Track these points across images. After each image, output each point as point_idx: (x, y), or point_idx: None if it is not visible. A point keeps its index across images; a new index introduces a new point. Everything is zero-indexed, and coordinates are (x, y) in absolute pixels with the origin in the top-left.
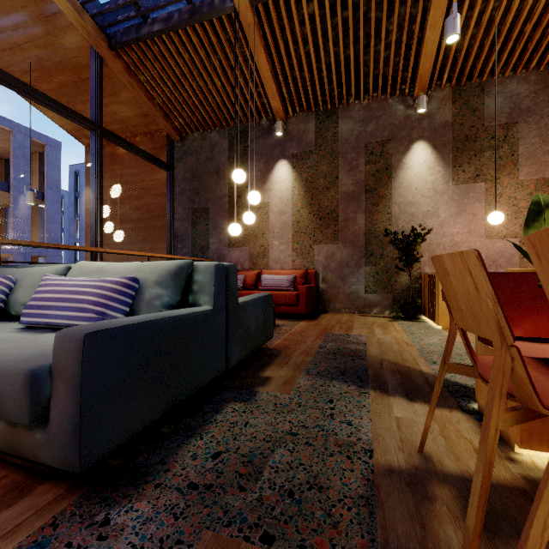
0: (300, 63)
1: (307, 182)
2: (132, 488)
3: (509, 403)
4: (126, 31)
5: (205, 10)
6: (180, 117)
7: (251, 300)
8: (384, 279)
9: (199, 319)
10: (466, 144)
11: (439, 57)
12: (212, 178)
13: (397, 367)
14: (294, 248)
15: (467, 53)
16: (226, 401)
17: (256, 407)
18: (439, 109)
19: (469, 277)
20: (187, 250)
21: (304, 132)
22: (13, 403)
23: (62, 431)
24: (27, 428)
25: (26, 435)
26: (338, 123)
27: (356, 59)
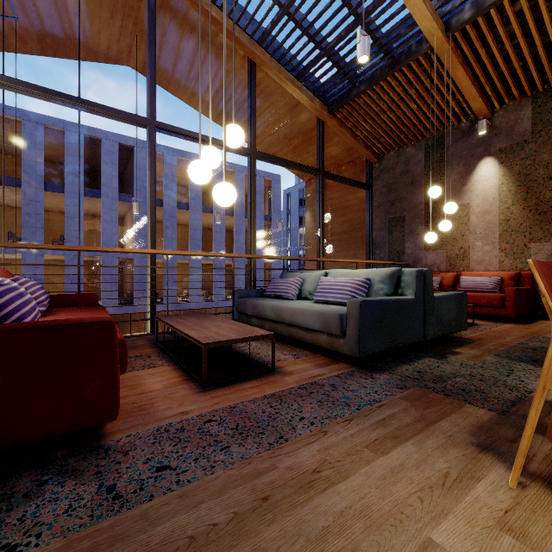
0: (507, 56)
1: (520, 175)
2: (379, 371)
3: None
4: (340, 98)
5: (403, 59)
6: (378, 143)
7: (444, 296)
8: None
9: (406, 303)
10: None
11: None
12: (407, 189)
13: None
14: (502, 248)
15: None
16: (424, 356)
17: (445, 362)
18: None
19: None
20: (384, 255)
21: (515, 122)
22: (333, 326)
23: (352, 339)
24: (336, 338)
25: (336, 340)
26: None
27: None
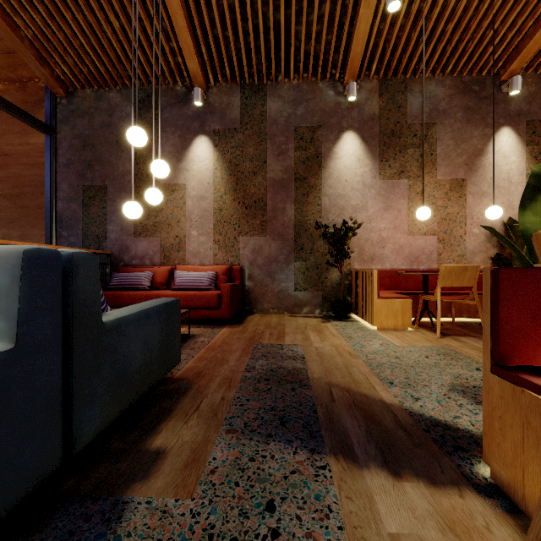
0: (223, 18)
1: (231, 164)
2: None
3: None
4: None
5: None
6: (63, 62)
7: (136, 314)
8: (315, 275)
9: None
10: (392, 139)
11: (370, 43)
12: (111, 149)
13: (352, 397)
14: (216, 240)
15: (394, 45)
16: None
17: None
18: (368, 100)
19: None
20: (75, 240)
21: (227, 106)
22: None
23: None
24: None
25: None
26: (266, 101)
27: (286, 28)
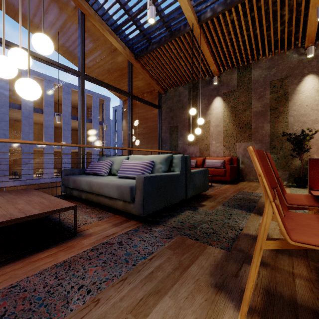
0: (227, 44)
1: (232, 107)
2: (156, 225)
3: None
4: (142, 50)
5: (176, 33)
6: (164, 82)
7: (197, 171)
8: (283, 162)
9: (175, 176)
10: None
11: None
12: (179, 110)
13: None
14: (224, 145)
15: None
16: (185, 210)
17: (197, 212)
18: None
19: None
20: (167, 147)
21: (230, 80)
22: (126, 195)
23: (138, 204)
24: (129, 203)
25: (128, 205)
26: (251, 72)
27: (262, 35)
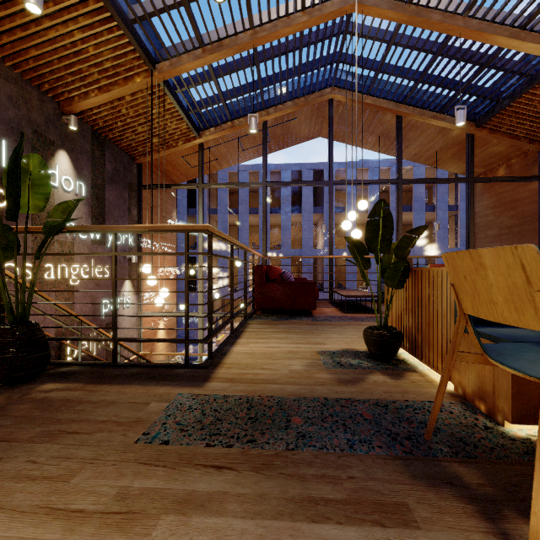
0: None
1: None
2: None
3: None
4: (486, 113)
5: (539, 75)
6: None
7: None
8: None
9: None
10: None
11: None
12: None
13: None
14: None
15: None
16: None
17: None
18: None
19: None
20: None
21: None
22: None
23: None
24: None
25: None
26: None
27: None
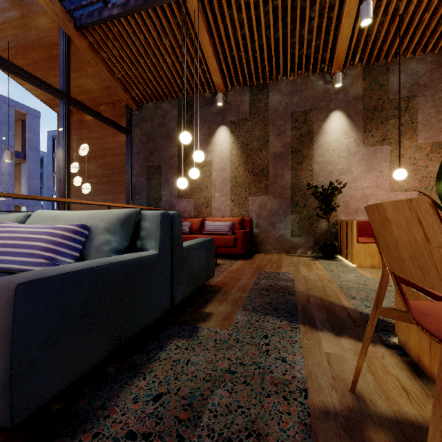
0: (237, 44)
1: (243, 144)
2: (69, 439)
3: (434, 343)
4: (90, 14)
5: None
6: (137, 89)
7: (195, 244)
8: (307, 225)
9: (145, 263)
10: (374, 113)
11: (353, 41)
12: (164, 141)
13: (322, 302)
14: (232, 199)
15: (375, 38)
16: (170, 338)
17: (197, 343)
18: (352, 84)
19: (418, 226)
20: (143, 201)
21: (240, 103)
22: None
23: None
24: None
25: None
26: (269, 96)
27: (284, 42)
